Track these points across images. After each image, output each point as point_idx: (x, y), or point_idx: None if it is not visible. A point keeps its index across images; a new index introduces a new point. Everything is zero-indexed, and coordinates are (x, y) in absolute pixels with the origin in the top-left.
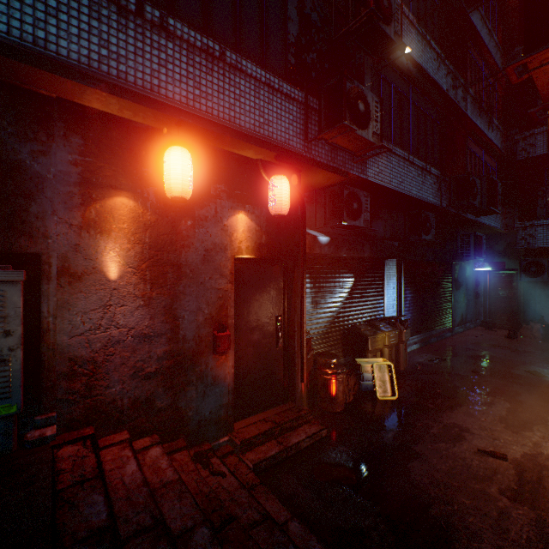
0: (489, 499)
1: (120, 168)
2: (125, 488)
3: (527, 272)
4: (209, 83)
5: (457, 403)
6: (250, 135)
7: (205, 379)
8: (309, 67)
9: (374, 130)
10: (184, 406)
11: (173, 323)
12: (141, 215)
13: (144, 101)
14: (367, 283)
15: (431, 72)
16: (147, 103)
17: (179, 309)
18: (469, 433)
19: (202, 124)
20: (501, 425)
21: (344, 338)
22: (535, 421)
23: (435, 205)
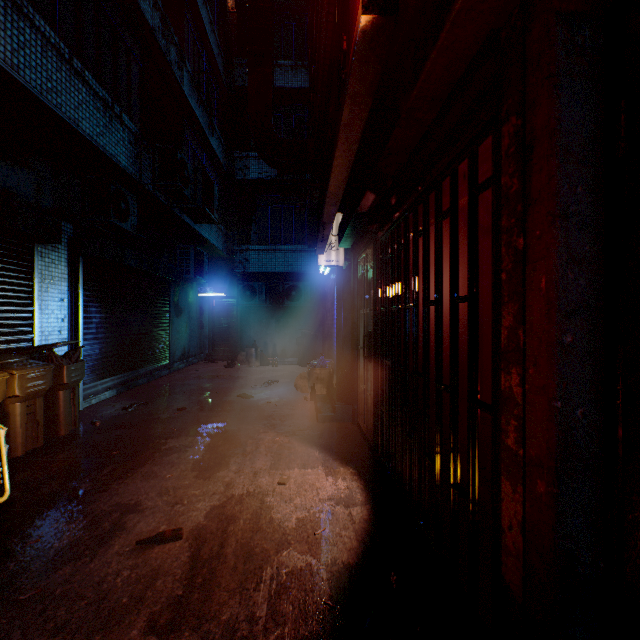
0: None
1: None
2: None
3: (244, 296)
4: None
5: (139, 463)
6: None
7: None
8: None
9: None
10: None
11: None
12: None
13: None
14: None
15: None
16: None
17: None
18: (138, 512)
19: None
20: (193, 475)
21: None
22: (235, 451)
23: (132, 176)
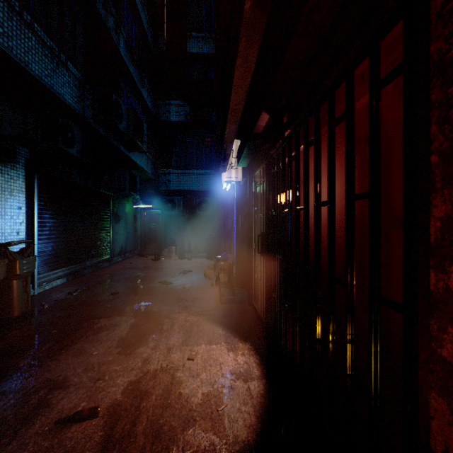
0: None
1: None
2: None
3: (167, 207)
4: None
5: (73, 341)
6: None
7: None
8: None
9: None
10: None
11: None
12: None
13: None
14: None
15: None
16: None
17: None
18: (63, 389)
19: None
20: (116, 352)
21: None
22: (154, 329)
23: (76, 111)
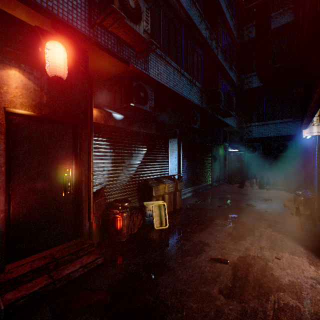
0: (211, 300)
1: None
2: None
3: (248, 151)
4: None
5: (205, 226)
6: None
7: None
8: None
9: (145, 29)
10: None
11: None
12: None
13: None
14: (157, 153)
15: (196, 23)
16: None
17: None
18: (208, 246)
19: None
20: (228, 239)
21: (139, 189)
22: (248, 233)
23: (198, 106)
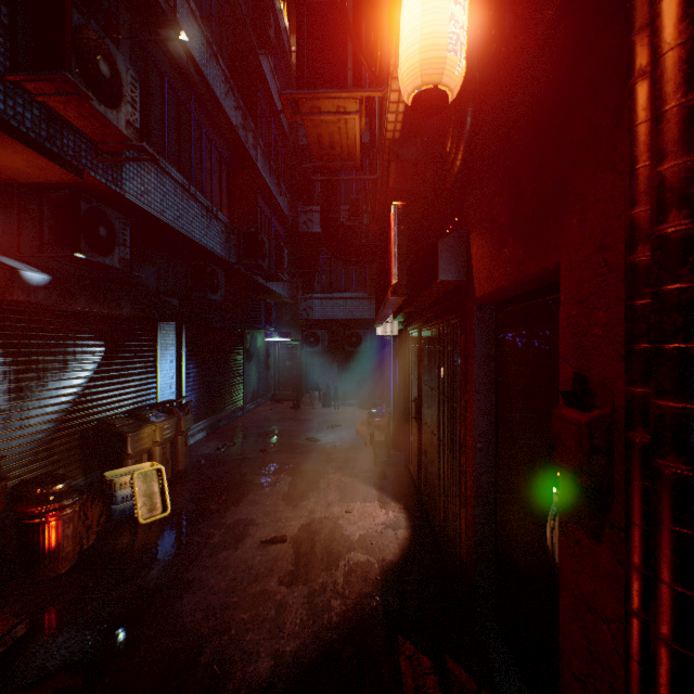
0: (269, 597)
1: None
2: None
3: (308, 342)
4: None
5: (244, 493)
6: None
7: None
8: None
9: (130, 119)
10: None
11: None
12: None
13: None
14: (130, 355)
15: (220, 94)
16: None
17: None
18: (254, 525)
19: None
20: (284, 503)
21: (86, 444)
22: (311, 487)
23: (224, 259)
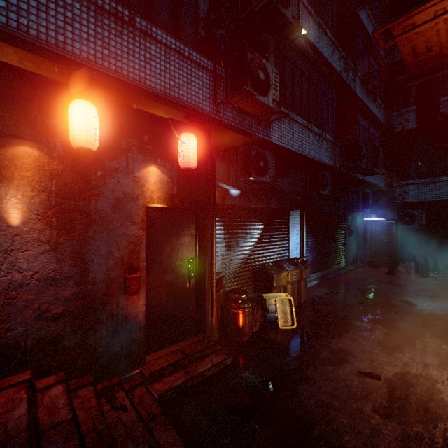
0: (364, 417)
1: (23, 118)
2: (5, 435)
3: (403, 221)
4: (119, 45)
5: (345, 330)
6: (159, 95)
7: (116, 318)
8: (218, 40)
9: (274, 97)
10: (94, 343)
11: (82, 267)
12: (46, 164)
13: (44, 53)
14: (274, 230)
15: (327, 56)
16: (47, 55)
17: (89, 253)
18: (352, 356)
19: (107, 81)
20: (378, 349)
21: (254, 276)
22: (406, 344)
23: (330, 166)
